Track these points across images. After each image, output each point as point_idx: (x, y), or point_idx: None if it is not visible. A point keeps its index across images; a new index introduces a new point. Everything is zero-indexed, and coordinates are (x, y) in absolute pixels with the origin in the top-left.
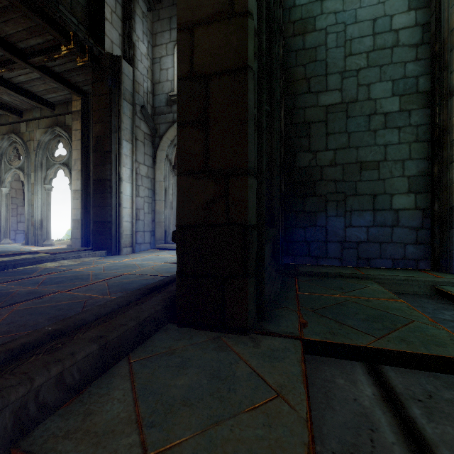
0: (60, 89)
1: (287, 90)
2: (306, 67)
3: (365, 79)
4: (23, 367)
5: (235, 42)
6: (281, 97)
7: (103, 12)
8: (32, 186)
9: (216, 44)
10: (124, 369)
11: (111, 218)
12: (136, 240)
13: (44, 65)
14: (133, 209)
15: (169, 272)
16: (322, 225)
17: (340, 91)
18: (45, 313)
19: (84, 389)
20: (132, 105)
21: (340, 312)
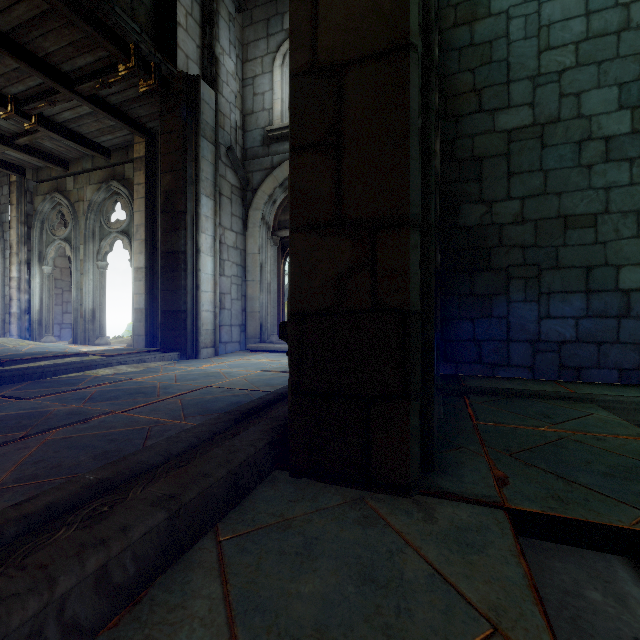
0: (118, 127)
1: (445, 110)
2: (476, 73)
3: (573, 85)
4: (42, 553)
5: (387, 6)
6: (437, 121)
7: (175, 15)
8: (82, 263)
9: (354, 12)
10: (209, 554)
11: (185, 307)
12: (220, 337)
13: (96, 95)
14: (215, 294)
15: (269, 385)
16: (501, 315)
17: (531, 107)
18: (90, 446)
19: (142, 593)
20: (214, 145)
21: (559, 459)
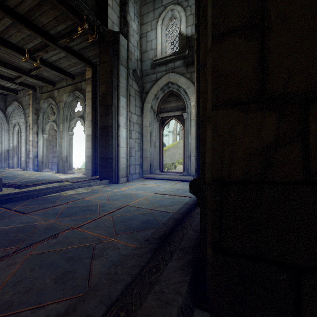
0: (78, 63)
1: None
2: None
3: None
4: None
5: None
6: None
7: (107, 1)
8: (61, 133)
9: None
10: None
11: (112, 155)
12: (129, 171)
13: (67, 46)
14: (127, 148)
15: (162, 206)
16: None
17: None
18: (54, 265)
19: None
20: (127, 69)
21: None
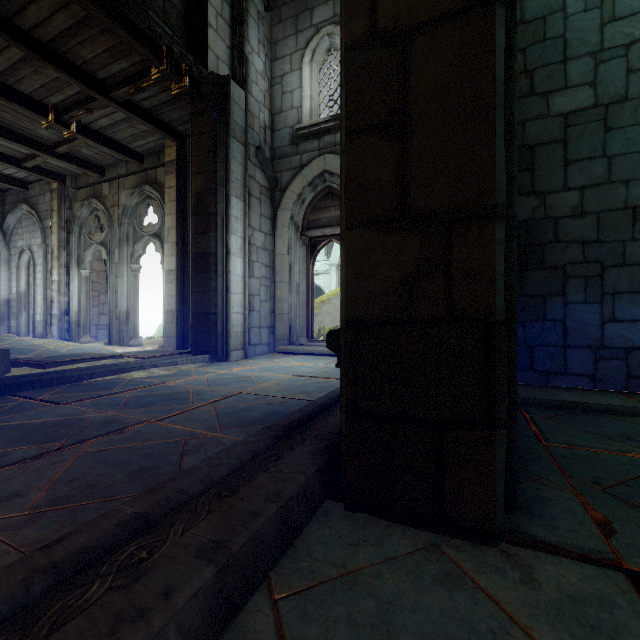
0: (150, 132)
1: None
2: (527, 53)
3: None
4: (71, 626)
5: None
6: None
7: (206, 17)
8: (117, 266)
9: None
10: (265, 620)
11: (215, 309)
12: (249, 339)
13: (130, 100)
14: (245, 295)
15: (304, 392)
16: (557, 318)
17: (593, 86)
18: (125, 461)
19: None
20: (244, 145)
21: None
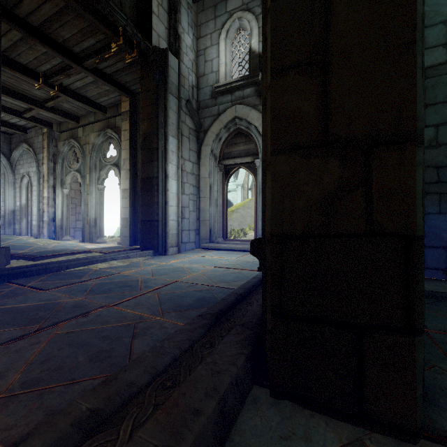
0: (111, 91)
1: None
2: None
3: None
4: None
5: None
6: None
7: (150, 7)
8: (88, 186)
9: None
10: None
11: (157, 217)
12: (181, 239)
13: (96, 68)
14: (178, 207)
15: (224, 281)
16: None
17: (445, 47)
18: (87, 344)
19: None
20: (178, 99)
21: None
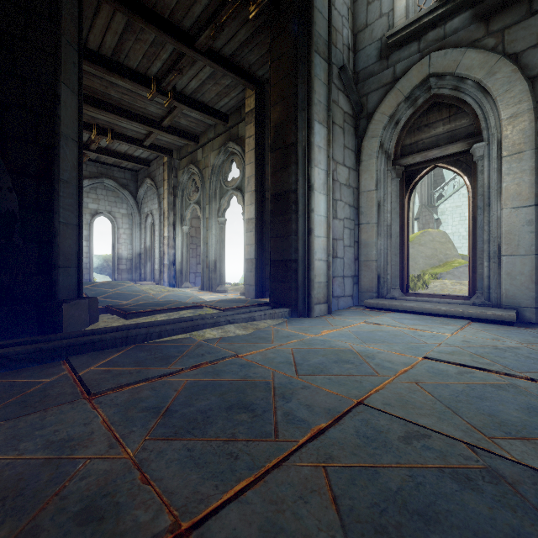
0: (232, 86)
1: None
2: None
3: None
4: None
5: None
6: None
7: None
8: (207, 221)
9: None
10: None
11: (296, 255)
12: (332, 290)
13: (212, 50)
14: (328, 239)
15: (510, 431)
16: None
17: None
18: None
19: None
20: (327, 62)
21: None
